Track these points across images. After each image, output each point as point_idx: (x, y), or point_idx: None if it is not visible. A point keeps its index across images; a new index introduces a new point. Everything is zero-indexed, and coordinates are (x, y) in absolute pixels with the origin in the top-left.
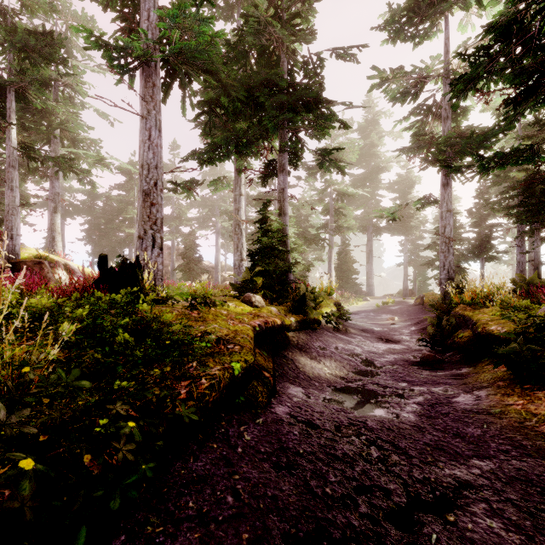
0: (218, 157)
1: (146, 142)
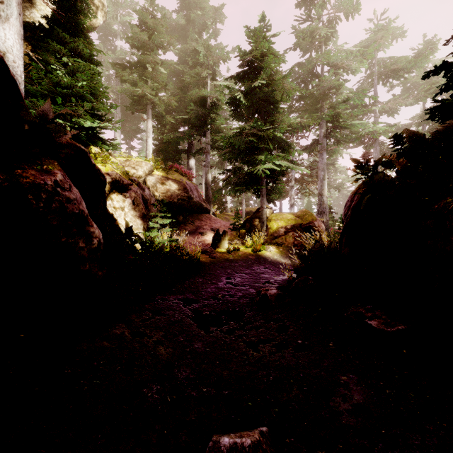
0: None
1: None
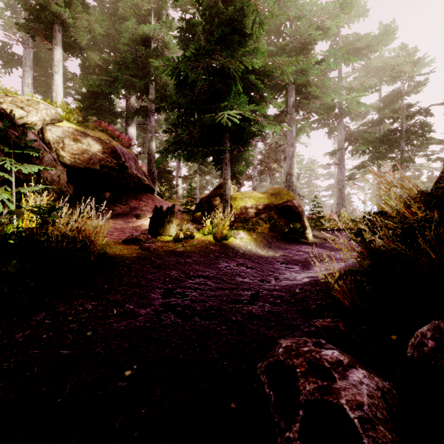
0: (367, 165)
1: (339, 173)
